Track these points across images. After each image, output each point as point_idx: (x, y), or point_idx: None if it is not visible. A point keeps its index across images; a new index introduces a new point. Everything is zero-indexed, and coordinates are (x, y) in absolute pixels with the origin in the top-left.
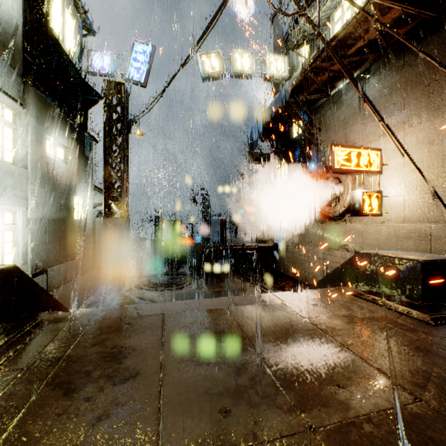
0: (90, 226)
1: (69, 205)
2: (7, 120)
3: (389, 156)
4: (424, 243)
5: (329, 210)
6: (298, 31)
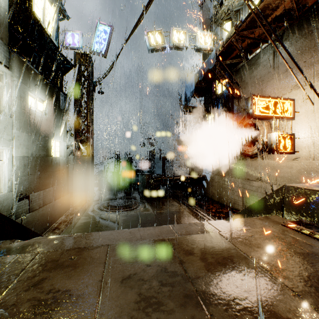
0: (65, 162)
1: (47, 146)
2: None
3: (300, 105)
4: None
5: (247, 149)
6: (222, 11)
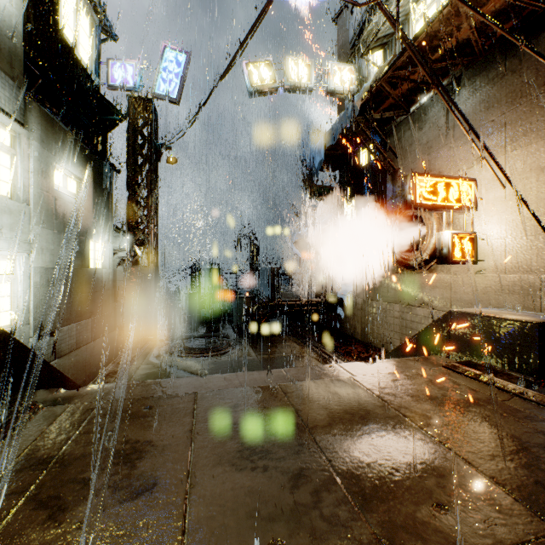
0: (110, 277)
1: (83, 250)
2: (3, 144)
3: (486, 188)
4: (531, 299)
5: (408, 256)
6: (369, 32)
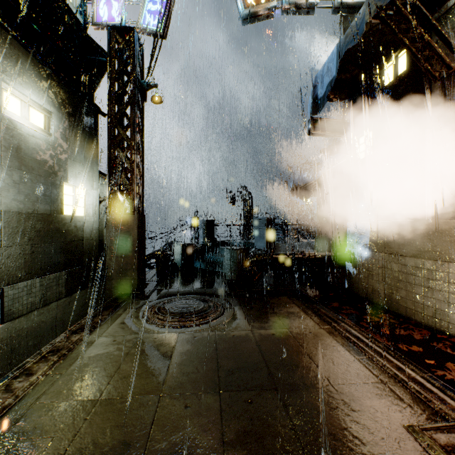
0: (94, 226)
1: (53, 194)
2: None
3: None
4: None
5: None
6: None
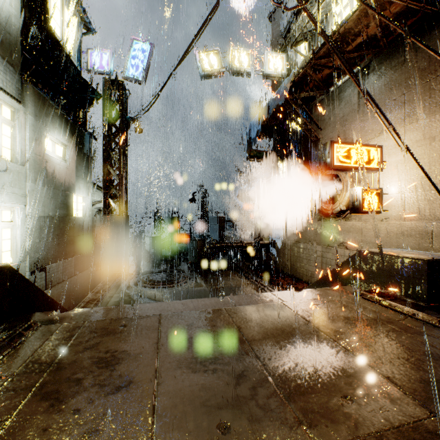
0: (90, 224)
1: (68, 202)
2: (5, 118)
3: (389, 153)
4: (425, 241)
5: (327, 207)
6: (296, 28)
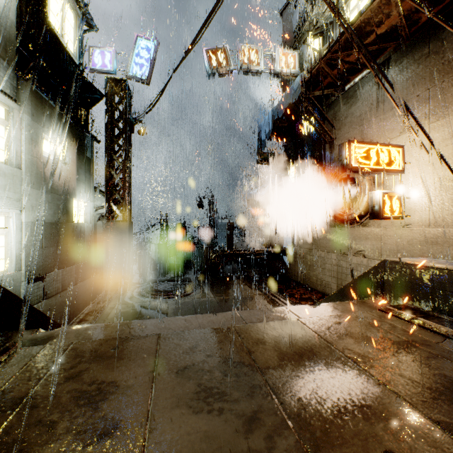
0: (91, 230)
1: (68, 207)
2: None
3: (412, 153)
4: (452, 249)
5: (343, 212)
6: (309, 23)
